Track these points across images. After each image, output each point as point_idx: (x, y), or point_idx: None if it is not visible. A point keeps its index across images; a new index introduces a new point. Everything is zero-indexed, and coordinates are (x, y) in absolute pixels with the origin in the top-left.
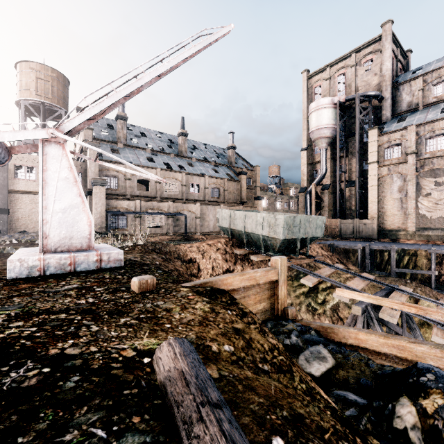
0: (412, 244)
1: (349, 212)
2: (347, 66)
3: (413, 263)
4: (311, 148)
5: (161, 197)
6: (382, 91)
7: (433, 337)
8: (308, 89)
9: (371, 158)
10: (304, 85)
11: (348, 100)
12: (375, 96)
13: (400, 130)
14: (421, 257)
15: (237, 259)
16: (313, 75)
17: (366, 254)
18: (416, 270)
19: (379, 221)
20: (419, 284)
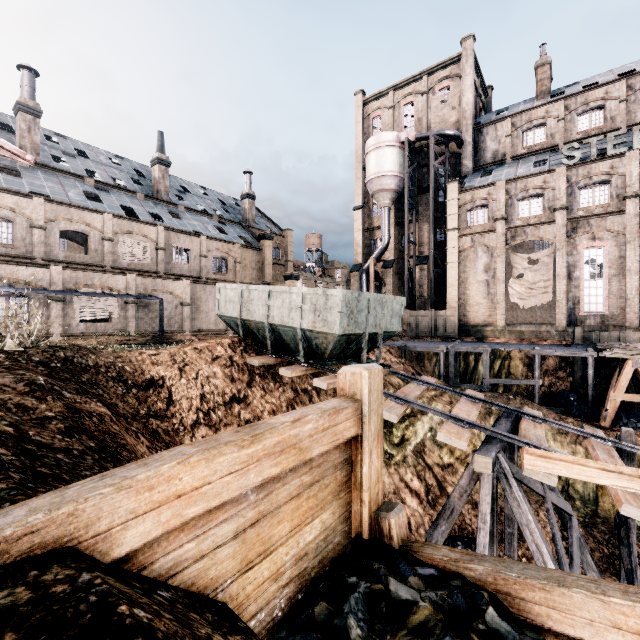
0: (505, 343)
1: (421, 301)
2: (417, 93)
3: (507, 370)
4: (368, 207)
5: (114, 266)
6: (462, 132)
7: (624, 508)
8: (363, 120)
9: (450, 223)
10: (359, 113)
11: (419, 139)
12: (454, 137)
13: (487, 186)
14: (515, 361)
15: (254, 375)
16: (371, 100)
17: (450, 359)
18: (516, 380)
19: (460, 313)
20: (525, 401)
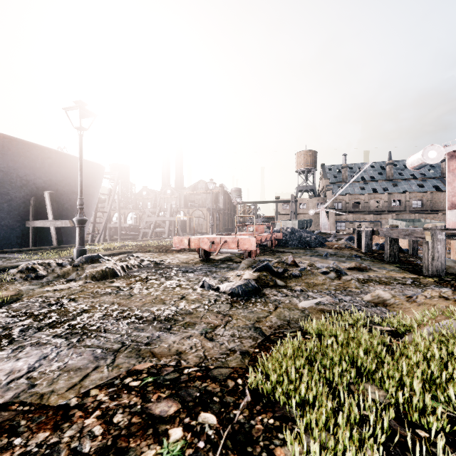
0: None
1: None
2: None
3: None
4: None
5: (368, 211)
6: None
7: None
8: None
9: None
10: None
11: None
12: None
13: None
14: None
15: None
16: None
17: None
18: None
19: None
20: None
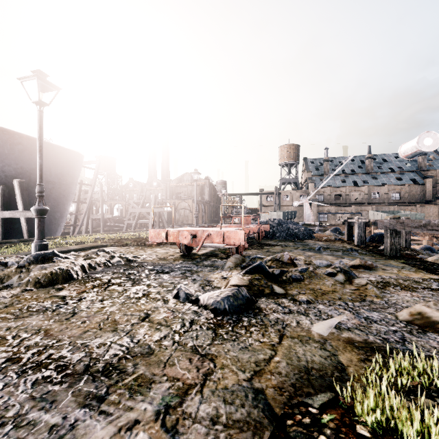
0: None
1: None
2: None
3: None
4: None
5: (349, 203)
6: None
7: None
8: None
9: None
10: None
11: None
12: None
13: None
14: None
15: None
16: None
17: None
18: None
19: None
20: None
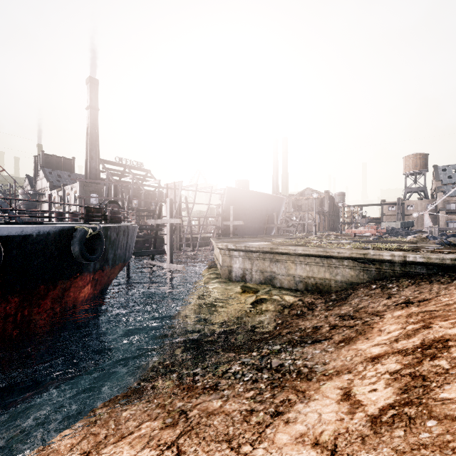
0: None
1: None
2: None
3: None
4: None
5: None
6: None
7: None
8: None
9: None
10: None
11: None
12: None
13: None
14: None
15: None
16: None
17: None
18: None
19: None
20: None
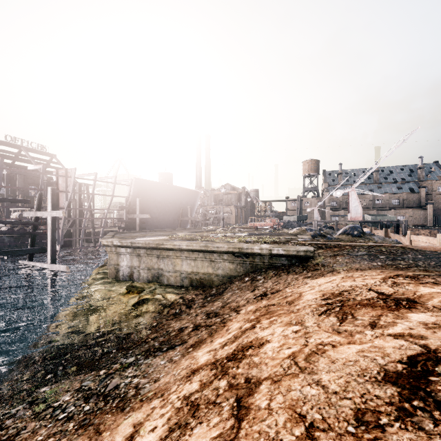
0: None
1: None
2: None
3: None
4: None
5: None
6: None
7: None
8: None
9: None
10: None
11: None
12: None
13: None
14: None
15: None
16: None
17: None
18: None
19: None
20: None
